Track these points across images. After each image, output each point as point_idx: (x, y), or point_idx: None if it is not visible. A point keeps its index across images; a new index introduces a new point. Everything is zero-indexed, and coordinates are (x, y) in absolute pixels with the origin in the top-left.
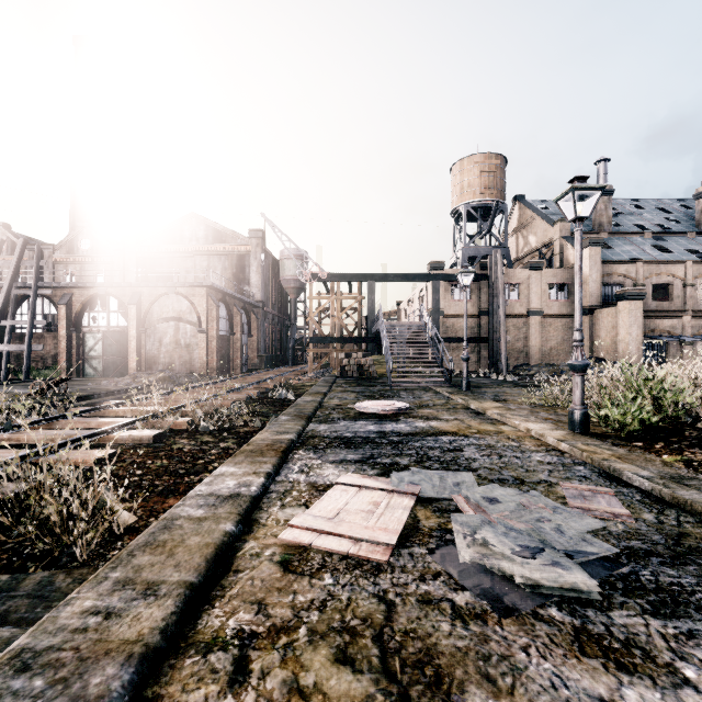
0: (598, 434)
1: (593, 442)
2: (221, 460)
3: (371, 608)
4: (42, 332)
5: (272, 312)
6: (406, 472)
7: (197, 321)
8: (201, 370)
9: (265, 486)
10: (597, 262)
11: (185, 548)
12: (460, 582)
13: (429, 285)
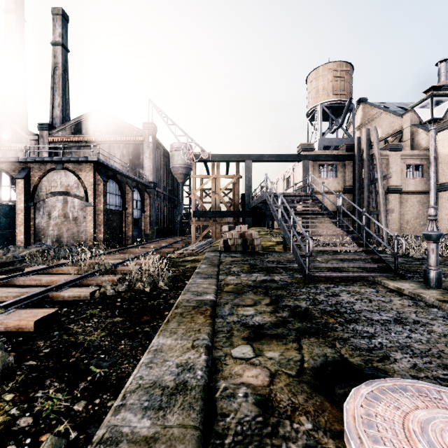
0: None
1: None
2: None
3: None
4: None
5: (163, 192)
6: None
7: (84, 195)
8: (87, 242)
9: None
10: None
11: None
12: None
13: (299, 165)
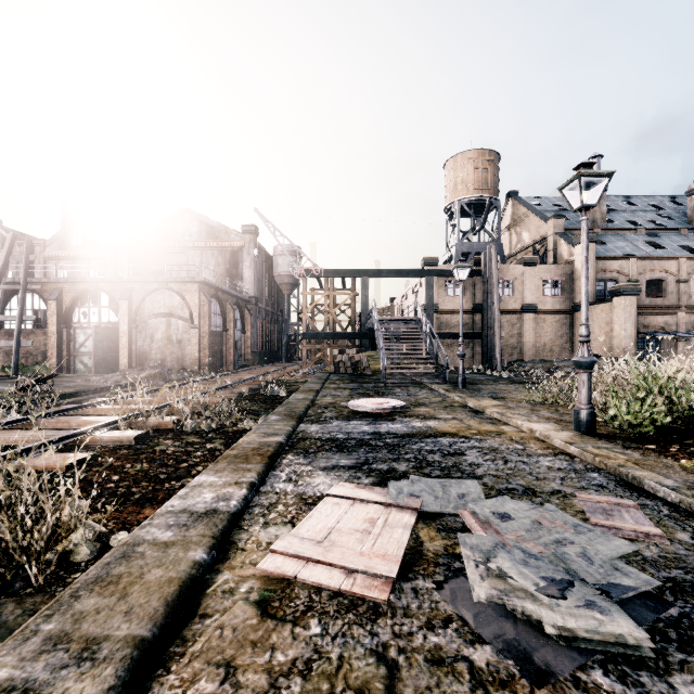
0: (606, 435)
1: (604, 445)
2: (205, 463)
3: (368, 672)
4: (31, 328)
5: (266, 308)
6: (405, 481)
7: (189, 317)
8: (193, 366)
9: (248, 499)
10: (591, 258)
11: (143, 587)
12: (476, 632)
13: (423, 281)
